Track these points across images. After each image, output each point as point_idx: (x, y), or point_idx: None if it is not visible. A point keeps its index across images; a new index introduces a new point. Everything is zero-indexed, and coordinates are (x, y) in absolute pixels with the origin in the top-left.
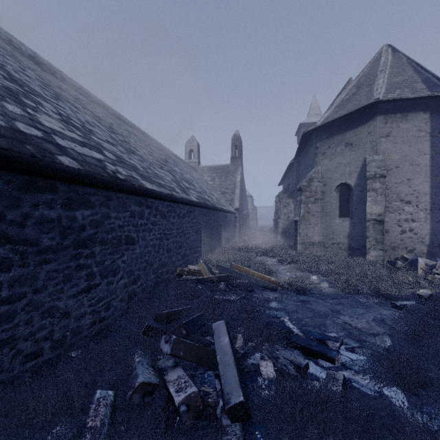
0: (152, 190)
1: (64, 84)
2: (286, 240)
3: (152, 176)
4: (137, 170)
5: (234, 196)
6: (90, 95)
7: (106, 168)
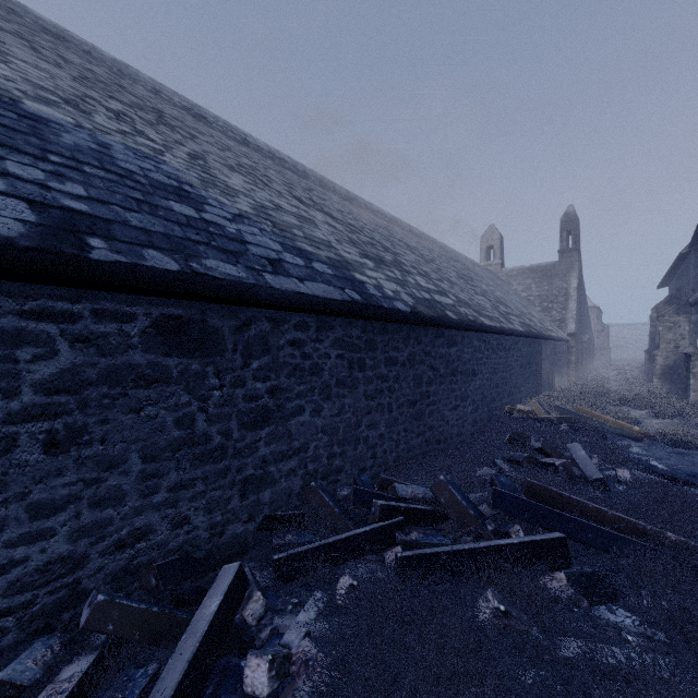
0: (489, 326)
1: (370, 215)
2: (670, 385)
3: (479, 309)
4: (470, 305)
5: (565, 314)
6: (385, 215)
7: (460, 312)
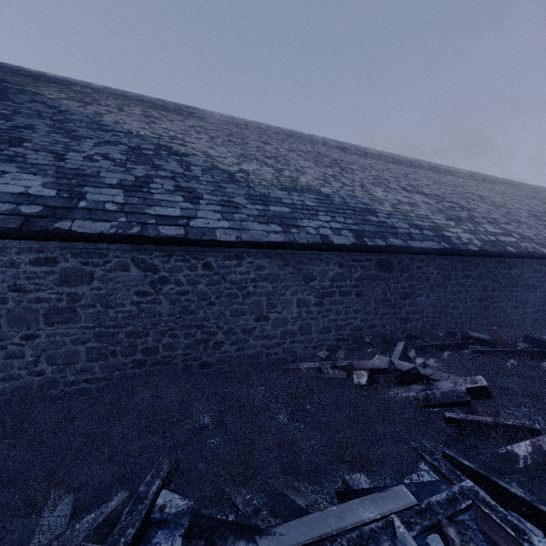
0: None
1: (448, 177)
2: None
3: (543, 241)
4: (533, 240)
5: None
6: (460, 172)
7: (521, 246)
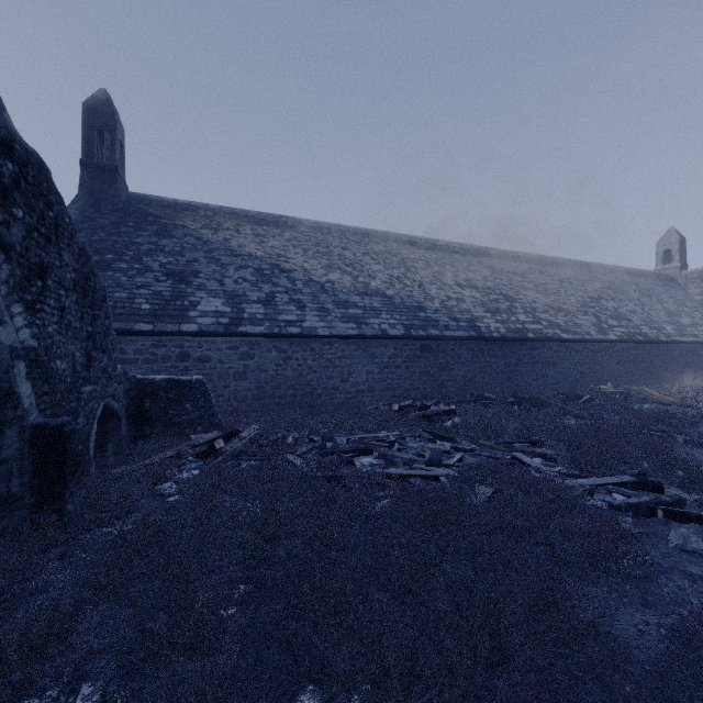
0: (567, 339)
1: (514, 263)
2: None
3: (570, 327)
4: (560, 327)
5: None
6: (529, 257)
7: (543, 333)
